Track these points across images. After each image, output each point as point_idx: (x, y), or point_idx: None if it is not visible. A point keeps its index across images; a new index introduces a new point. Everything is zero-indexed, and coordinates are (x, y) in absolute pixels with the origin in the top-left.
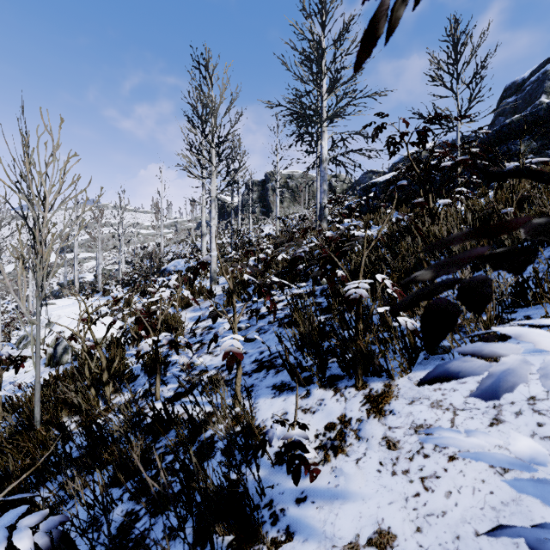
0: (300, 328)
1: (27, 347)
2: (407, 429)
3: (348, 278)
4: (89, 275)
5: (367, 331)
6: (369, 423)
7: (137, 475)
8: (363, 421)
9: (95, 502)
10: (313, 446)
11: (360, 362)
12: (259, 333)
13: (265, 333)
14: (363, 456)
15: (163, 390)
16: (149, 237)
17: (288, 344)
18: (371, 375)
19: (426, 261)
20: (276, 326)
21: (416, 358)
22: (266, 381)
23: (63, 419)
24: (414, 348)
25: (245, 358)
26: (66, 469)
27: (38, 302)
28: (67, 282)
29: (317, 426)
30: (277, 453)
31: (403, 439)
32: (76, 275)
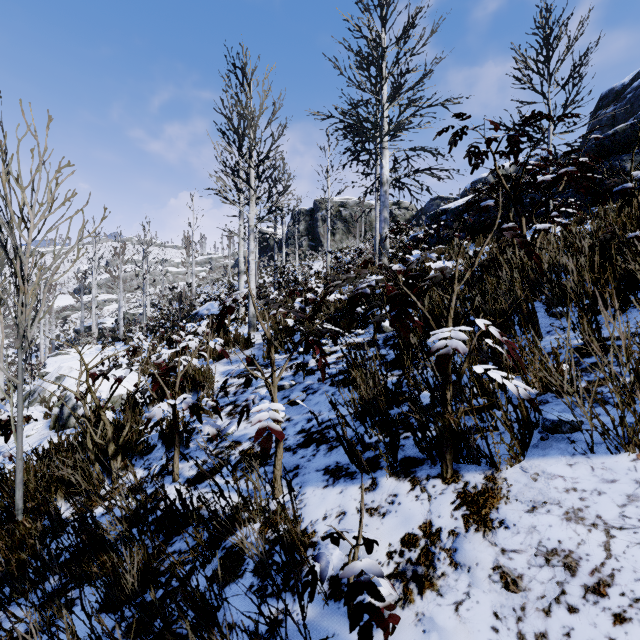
0: (360, 390)
1: (32, 405)
2: (532, 555)
3: (431, 323)
4: (110, 320)
5: (461, 400)
6: (470, 539)
7: (138, 596)
8: (460, 535)
9: (79, 634)
10: (385, 572)
11: (449, 442)
12: (306, 394)
13: (315, 394)
14: (465, 599)
15: (184, 467)
16: (179, 276)
17: (344, 409)
18: (464, 462)
19: (526, 302)
20: (328, 384)
21: (529, 438)
22: (316, 462)
23: (58, 503)
24: (527, 424)
25: (288, 427)
26: (44, 583)
27: (20, 354)
28: (84, 328)
29: (390, 538)
30: (331, 579)
31: (528, 573)
32: (94, 320)
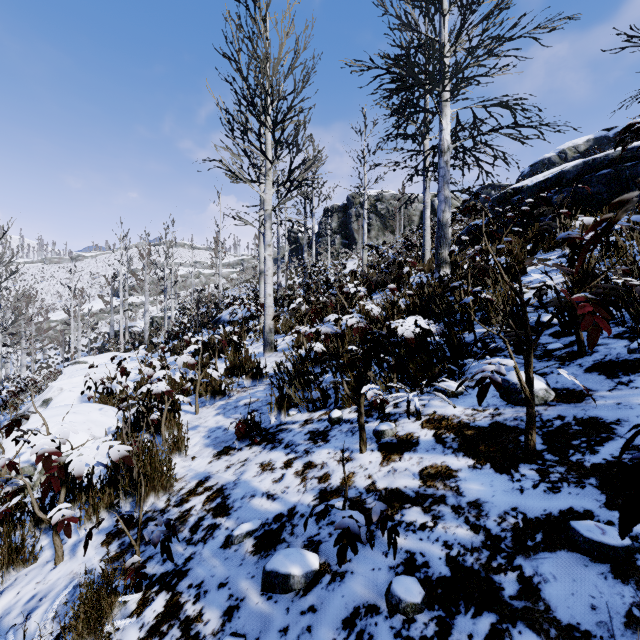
0: None
1: None
2: None
3: None
4: (141, 323)
5: None
6: None
7: None
8: None
9: None
10: None
11: None
12: None
13: None
14: None
15: None
16: (211, 278)
17: None
18: None
19: None
20: None
21: None
22: None
23: None
24: None
25: None
26: None
27: None
28: (116, 331)
29: None
30: None
31: None
32: (121, 324)
